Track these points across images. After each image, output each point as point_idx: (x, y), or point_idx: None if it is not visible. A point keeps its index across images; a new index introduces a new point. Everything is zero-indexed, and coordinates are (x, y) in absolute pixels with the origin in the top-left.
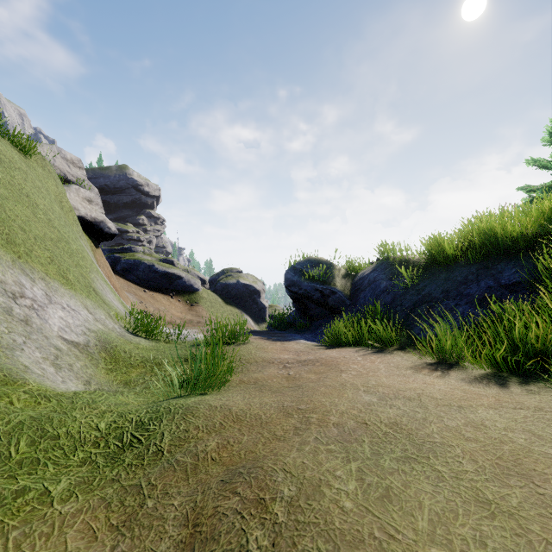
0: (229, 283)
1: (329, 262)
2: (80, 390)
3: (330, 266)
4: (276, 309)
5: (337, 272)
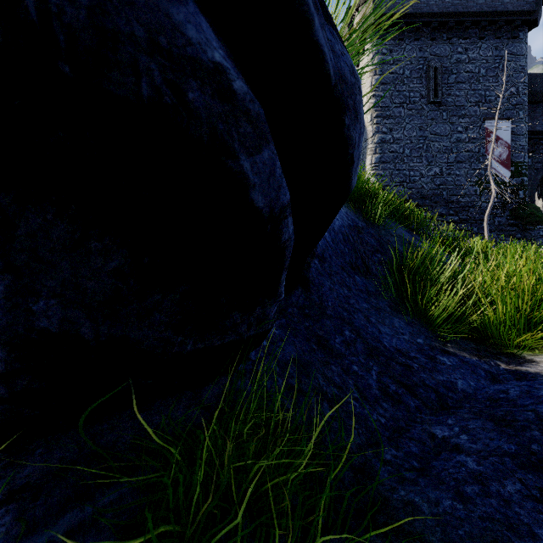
0: None
1: None
2: None
3: None
4: None
5: None
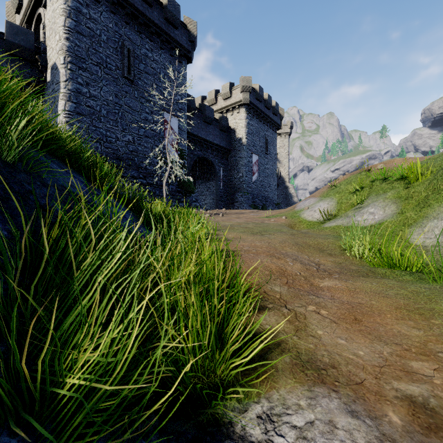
0: None
1: None
2: (412, 241)
3: None
4: None
5: None
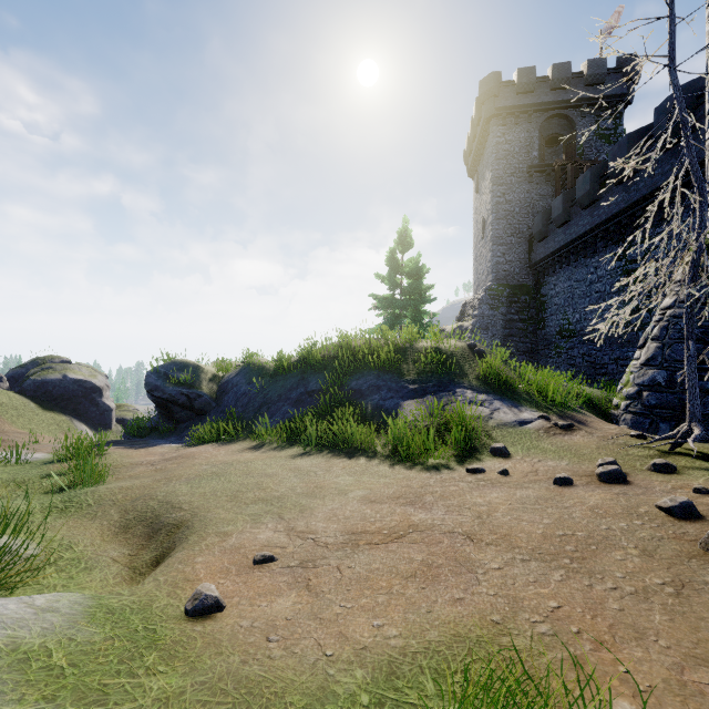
0: (49, 379)
1: (196, 365)
2: None
3: (198, 370)
4: (127, 409)
5: (205, 376)
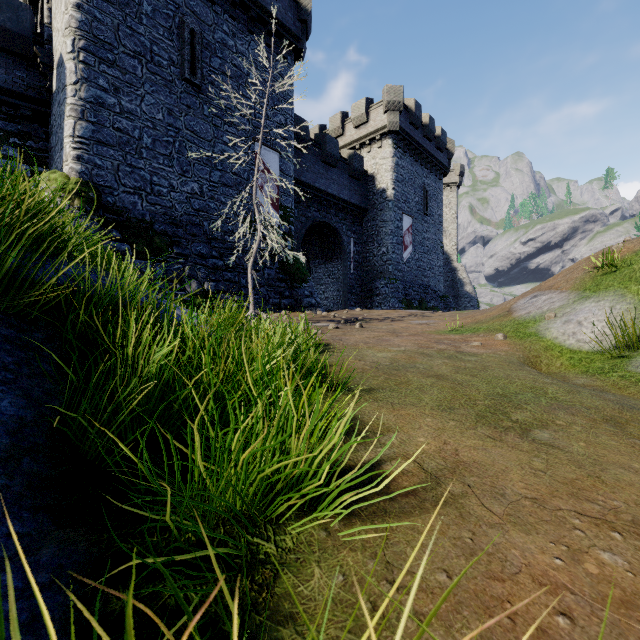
0: None
1: None
2: None
3: None
4: None
5: None
